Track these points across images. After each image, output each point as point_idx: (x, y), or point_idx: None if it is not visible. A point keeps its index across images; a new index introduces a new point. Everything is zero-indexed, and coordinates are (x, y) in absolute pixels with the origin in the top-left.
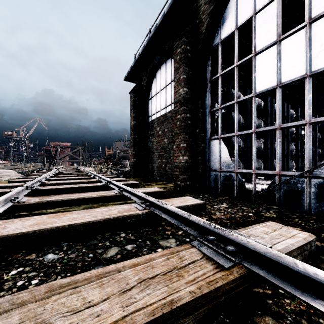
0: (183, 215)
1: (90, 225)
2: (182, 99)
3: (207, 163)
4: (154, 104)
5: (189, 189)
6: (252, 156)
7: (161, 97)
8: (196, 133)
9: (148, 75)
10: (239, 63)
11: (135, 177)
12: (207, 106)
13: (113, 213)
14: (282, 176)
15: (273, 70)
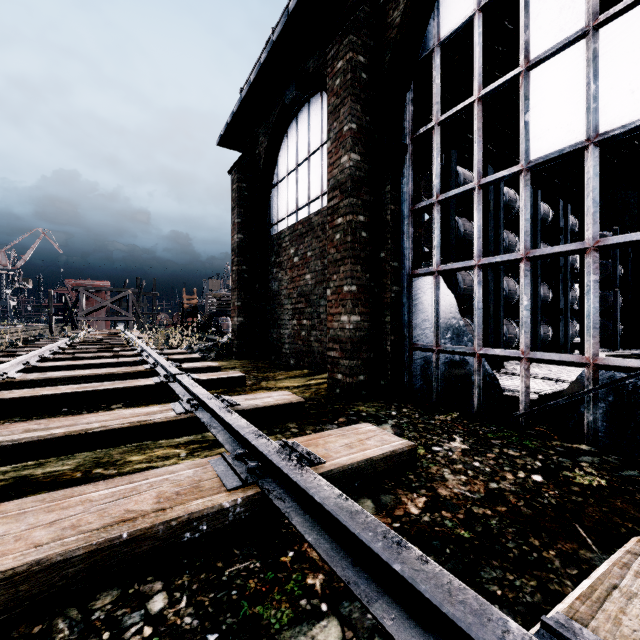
0: (366, 540)
1: (37, 575)
2: (347, 181)
3: (406, 331)
4: (283, 196)
5: (364, 392)
6: (521, 316)
7: (299, 181)
8: (379, 260)
9: (270, 133)
10: (486, 91)
11: (241, 358)
12: (406, 198)
13: (137, 507)
14: (602, 369)
15: (577, 103)
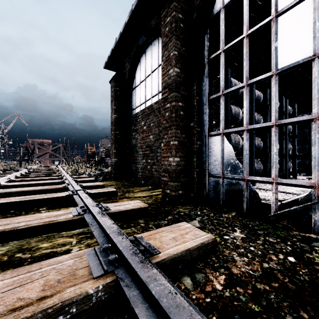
0: None
1: None
2: (172, 83)
3: (205, 166)
4: (138, 94)
5: (181, 200)
6: (272, 158)
7: (146, 86)
8: (190, 127)
9: (131, 61)
10: (251, 30)
11: (116, 179)
12: (205, 93)
13: (27, 295)
14: None
15: (307, 34)
